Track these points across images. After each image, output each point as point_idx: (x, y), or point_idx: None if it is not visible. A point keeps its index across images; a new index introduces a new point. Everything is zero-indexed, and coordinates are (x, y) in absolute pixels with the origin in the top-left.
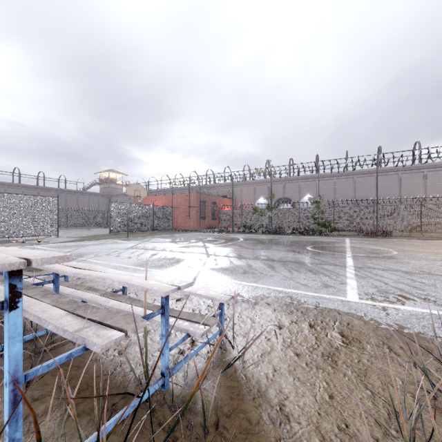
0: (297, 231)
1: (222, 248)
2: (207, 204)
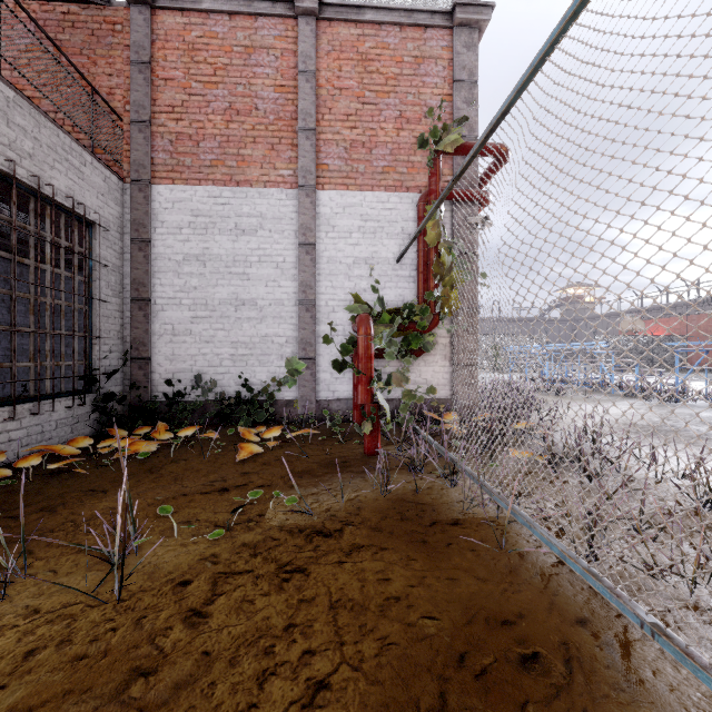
0: None
1: None
2: None
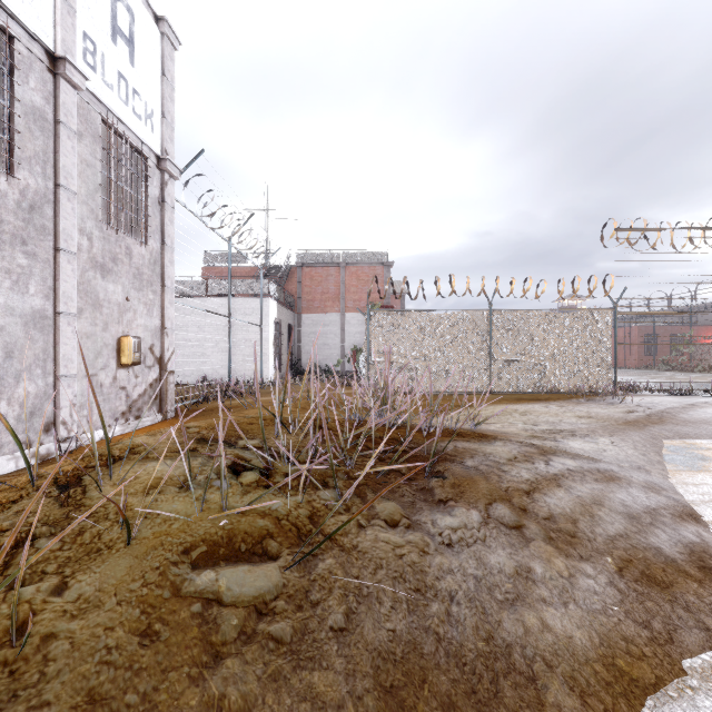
0: (709, 369)
1: None
2: (661, 337)
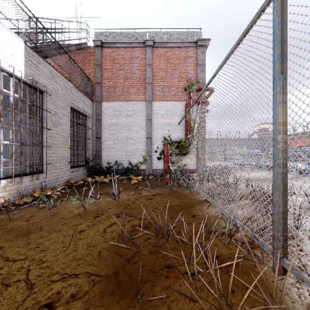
0: None
1: None
2: None
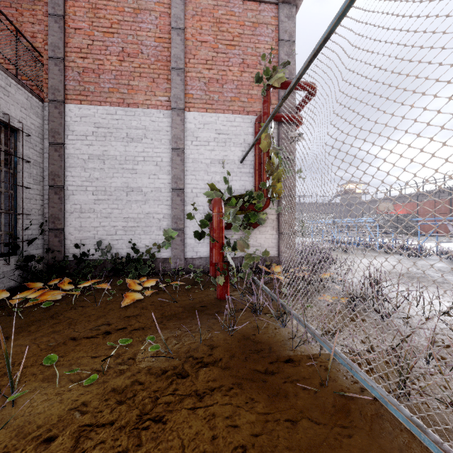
0: None
1: (452, 244)
2: None
